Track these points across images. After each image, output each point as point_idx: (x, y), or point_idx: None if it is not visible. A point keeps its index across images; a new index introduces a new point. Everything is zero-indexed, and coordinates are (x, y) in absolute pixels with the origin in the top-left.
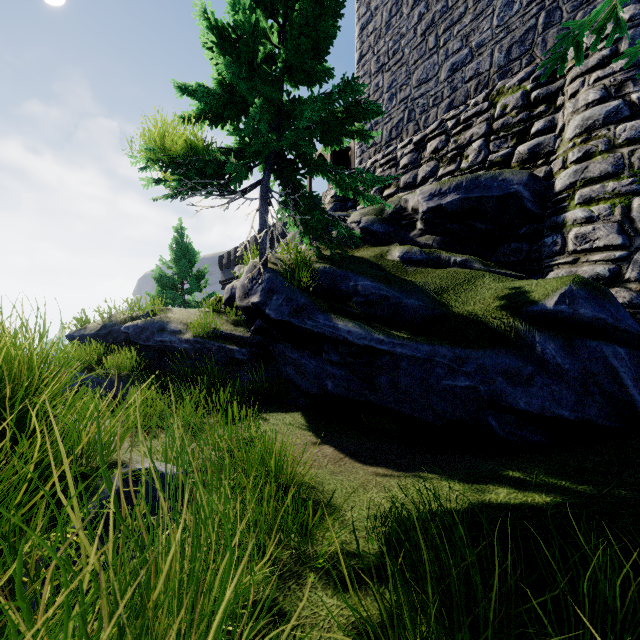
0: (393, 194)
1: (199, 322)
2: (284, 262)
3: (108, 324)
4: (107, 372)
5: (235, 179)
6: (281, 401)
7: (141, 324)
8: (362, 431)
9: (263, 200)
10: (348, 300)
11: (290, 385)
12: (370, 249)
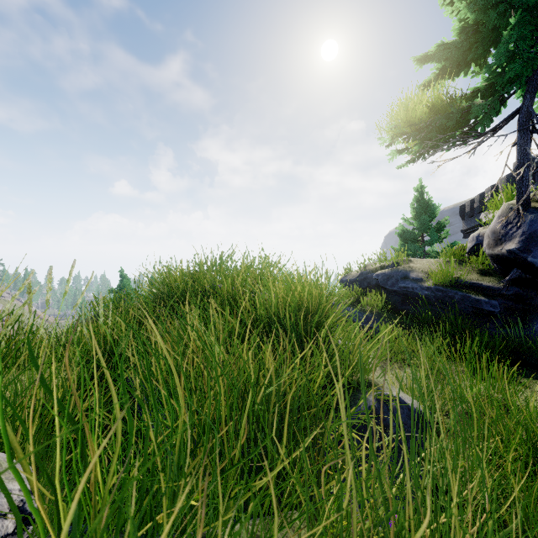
0: None
1: (440, 271)
2: None
3: (364, 272)
4: (363, 308)
5: (483, 120)
6: None
7: (387, 272)
8: None
9: (522, 130)
10: None
11: None
12: None
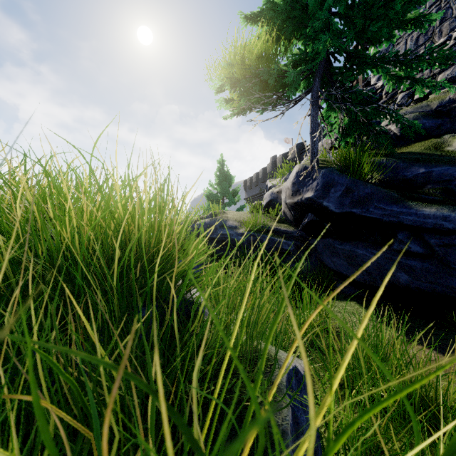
0: (427, 94)
1: (250, 219)
2: (333, 160)
3: None
4: None
5: (291, 88)
6: (326, 289)
7: (207, 222)
8: (453, 333)
9: (314, 105)
10: (418, 188)
11: (336, 275)
12: (415, 145)
